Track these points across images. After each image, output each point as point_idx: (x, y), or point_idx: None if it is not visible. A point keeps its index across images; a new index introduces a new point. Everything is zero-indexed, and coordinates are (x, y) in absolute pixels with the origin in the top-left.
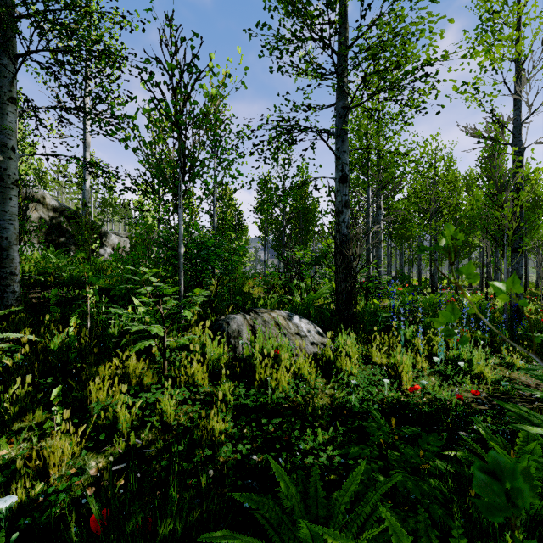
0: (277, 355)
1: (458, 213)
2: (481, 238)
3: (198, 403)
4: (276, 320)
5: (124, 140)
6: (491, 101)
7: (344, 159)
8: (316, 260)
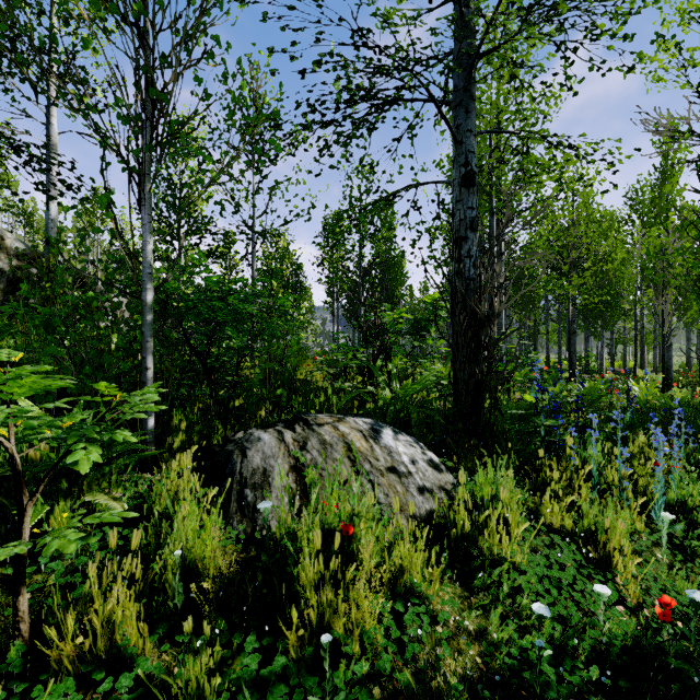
0: (350, 537)
1: (609, 265)
2: (654, 298)
3: None
4: (347, 440)
5: None
6: None
7: (468, 143)
8: (416, 327)
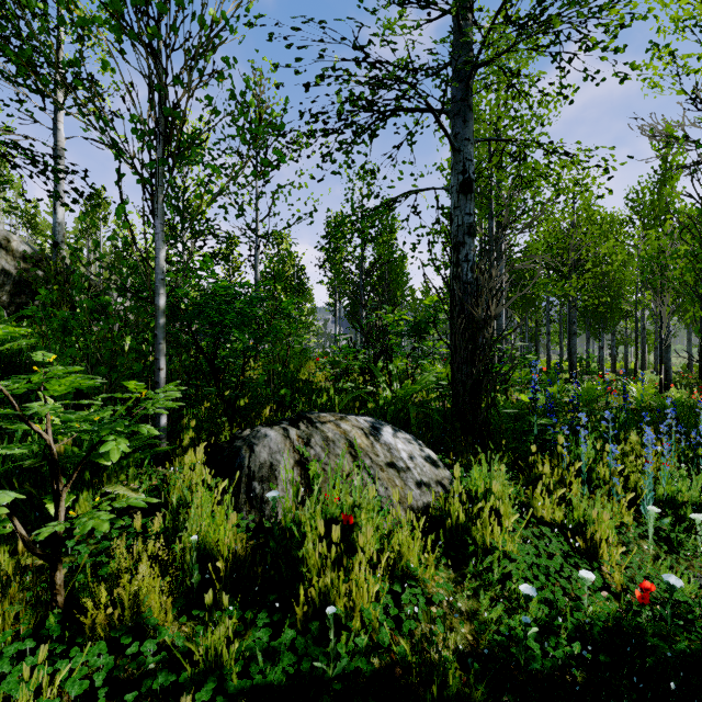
0: (351, 525)
1: (609, 266)
2: (652, 300)
3: (129, 699)
4: (349, 437)
5: (17, 55)
6: (696, 73)
7: (466, 152)
8: (416, 329)
